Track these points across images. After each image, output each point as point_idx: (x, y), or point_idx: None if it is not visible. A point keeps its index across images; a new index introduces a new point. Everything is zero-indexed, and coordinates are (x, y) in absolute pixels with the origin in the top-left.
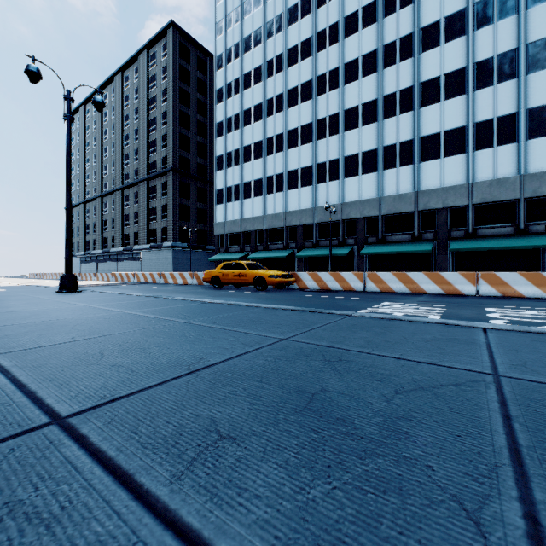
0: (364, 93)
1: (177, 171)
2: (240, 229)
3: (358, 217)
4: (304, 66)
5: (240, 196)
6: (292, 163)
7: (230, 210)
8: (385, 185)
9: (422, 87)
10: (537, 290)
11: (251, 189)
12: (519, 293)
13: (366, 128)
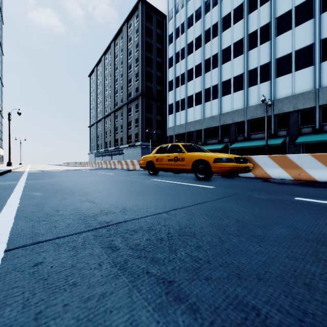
0: None
1: (144, 96)
2: (185, 131)
3: (291, 110)
4: None
5: (185, 107)
6: (225, 74)
7: (178, 117)
8: (323, 76)
9: None
10: None
11: (193, 100)
12: None
13: (300, 27)
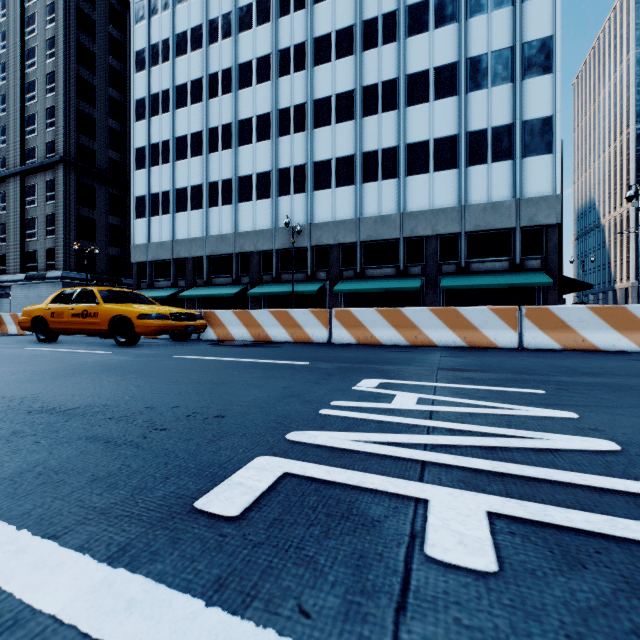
0: (339, 80)
1: (72, 165)
2: (170, 255)
3: (331, 243)
4: (260, 35)
5: (170, 208)
6: (244, 165)
7: (156, 227)
8: (364, 203)
9: (409, 81)
10: (619, 337)
11: (186, 199)
12: (591, 344)
13: (341, 126)
